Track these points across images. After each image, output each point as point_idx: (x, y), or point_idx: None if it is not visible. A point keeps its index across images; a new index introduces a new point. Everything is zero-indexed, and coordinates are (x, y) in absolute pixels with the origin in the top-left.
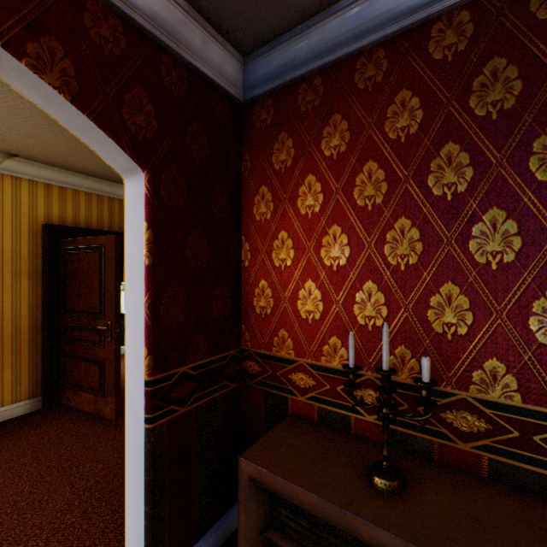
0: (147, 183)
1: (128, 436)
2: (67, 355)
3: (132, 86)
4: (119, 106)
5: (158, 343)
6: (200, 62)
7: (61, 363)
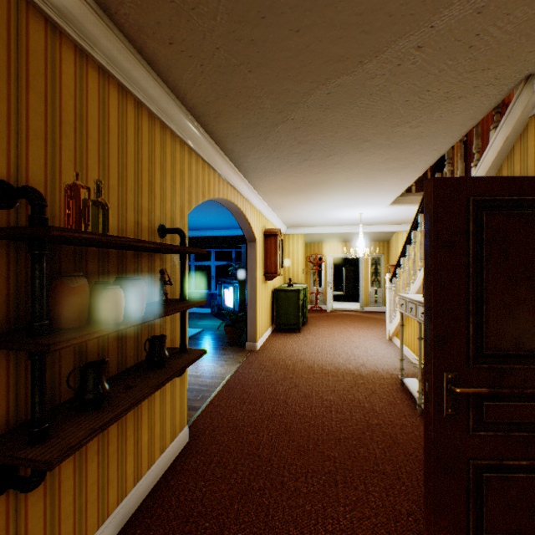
0: None
1: None
2: None
3: None
4: None
5: None
6: None
7: None
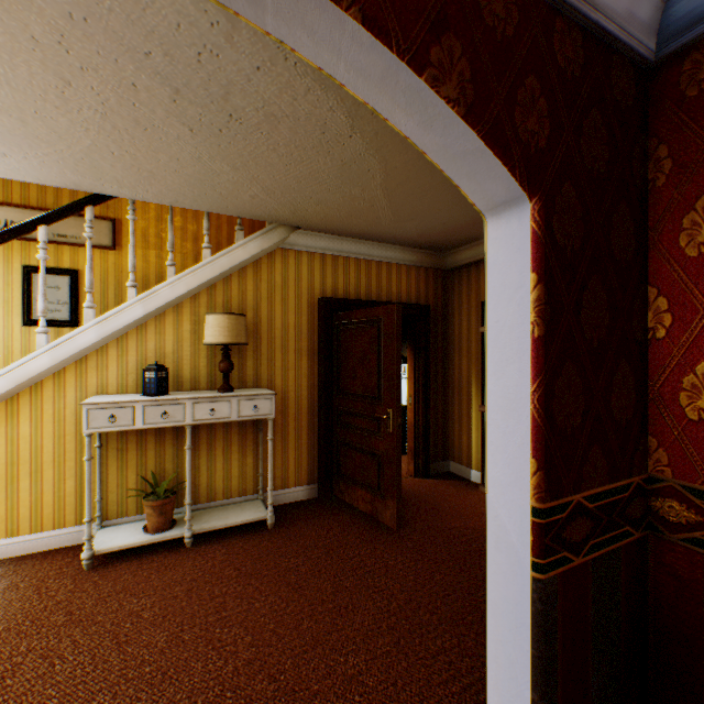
0: (535, 215)
1: (493, 577)
2: (340, 442)
3: (522, 76)
4: (509, 109)
5: (548, 453)
6: (601, 13)
7: (333, 451)
